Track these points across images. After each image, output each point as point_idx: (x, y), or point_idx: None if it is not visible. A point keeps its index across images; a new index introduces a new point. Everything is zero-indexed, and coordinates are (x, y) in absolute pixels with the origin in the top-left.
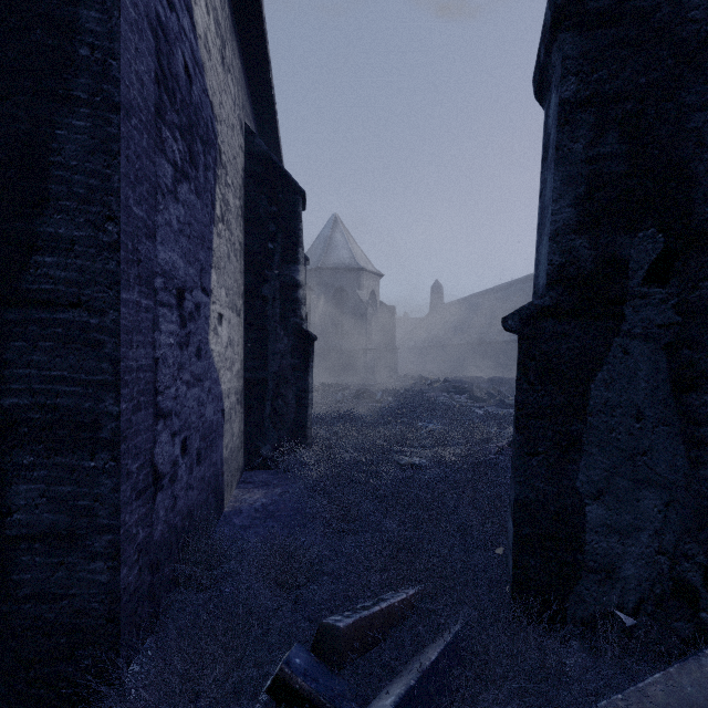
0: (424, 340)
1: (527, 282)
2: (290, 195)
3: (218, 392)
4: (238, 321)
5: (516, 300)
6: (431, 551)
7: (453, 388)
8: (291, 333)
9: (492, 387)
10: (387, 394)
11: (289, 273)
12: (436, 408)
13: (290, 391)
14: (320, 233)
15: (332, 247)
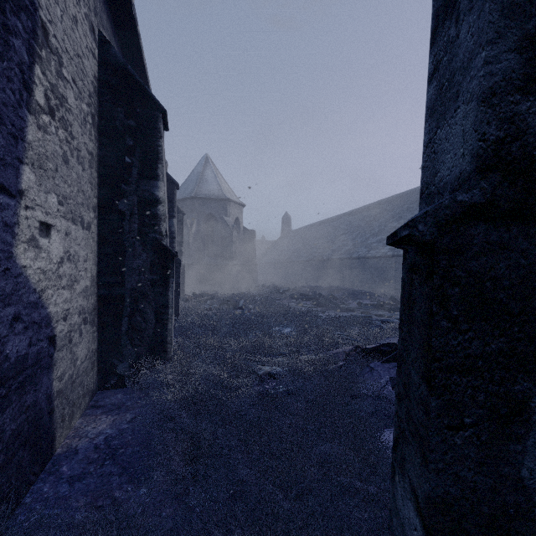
0: (277, 257)
1: (352, 215)
2: (149, 110)
3: (40, 316)
4: (86, 235)
5: (344, 228)
6: (298, 533)
7: (300, 296)
8: (150, 249)
9: (331, 295)
10: (248, 301)
11: (148, 189)
12: (288, 314)
13: (149, 306)
14: (193, 169)
15: (204, 181)
